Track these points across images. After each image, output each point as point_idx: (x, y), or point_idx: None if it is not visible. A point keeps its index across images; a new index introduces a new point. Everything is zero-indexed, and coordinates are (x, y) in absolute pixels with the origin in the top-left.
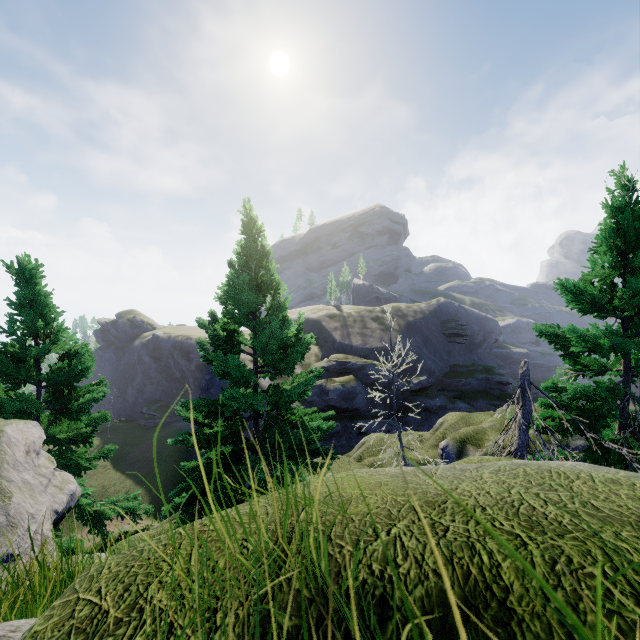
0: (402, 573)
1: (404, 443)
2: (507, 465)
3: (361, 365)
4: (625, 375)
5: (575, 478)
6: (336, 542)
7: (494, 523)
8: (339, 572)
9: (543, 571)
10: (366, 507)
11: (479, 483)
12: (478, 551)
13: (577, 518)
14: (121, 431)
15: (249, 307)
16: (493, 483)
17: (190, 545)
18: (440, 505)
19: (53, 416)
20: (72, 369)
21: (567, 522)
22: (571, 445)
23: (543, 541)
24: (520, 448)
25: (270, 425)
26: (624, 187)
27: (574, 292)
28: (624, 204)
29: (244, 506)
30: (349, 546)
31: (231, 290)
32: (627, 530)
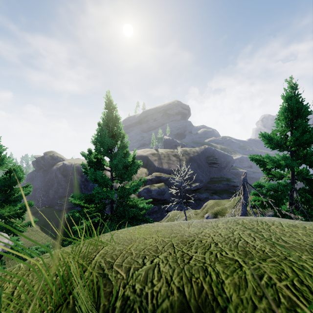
0: (155, 291)
1: (188, 215)
2: (233, 219)
3: (167, 178)
4: (292, 179)
5: (271, 224)
6: (115, 269)
7: (222, 253)
8: (111, 292)
9: (252, 285)
10: (143, 245)
11: (215, 229)
12: (209, 272)
13: (281, 246)
14: (46, 212)
15: (108, 146)
16: (224, 228)
17: (22, 274)
18: (189, 242)
19: (1, 203)
20: (11, 178)
21: (268, 251)
22: (266, 214)
23: (253, 264)
24: (242, 215)
25: (119, 207)
26: (291, 87)
27: (268, 139)
28: (291, 96)
29: (68, 247)
30: (122, 272)
31: (98, 137)
32: (305, 254)
